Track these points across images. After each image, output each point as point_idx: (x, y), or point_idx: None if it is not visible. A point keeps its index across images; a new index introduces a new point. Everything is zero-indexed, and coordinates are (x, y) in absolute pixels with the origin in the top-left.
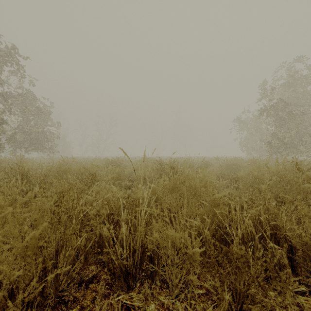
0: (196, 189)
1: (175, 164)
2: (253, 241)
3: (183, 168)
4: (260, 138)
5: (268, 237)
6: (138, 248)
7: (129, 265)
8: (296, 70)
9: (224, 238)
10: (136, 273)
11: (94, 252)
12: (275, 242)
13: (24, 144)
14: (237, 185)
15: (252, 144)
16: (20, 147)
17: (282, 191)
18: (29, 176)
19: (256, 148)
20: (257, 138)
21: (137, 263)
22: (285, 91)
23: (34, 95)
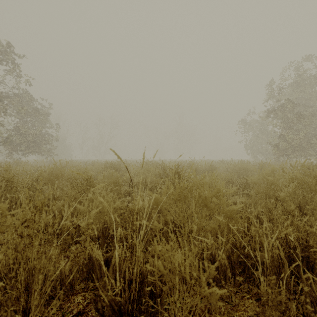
0: (207, 199)
1: (179, 168)
2: (282, 268)
3: (191, 174)
4: (266, 140)
5: (300, 263)
6: (136, 277)
7: (123, 301)
8: (304, 70)
9: (242, 261)
10: (133, 309)
11: (81, 278)
12: (308, 268)
13: (21, 147)
14: (248, 192)
15: (258, 146)
16: (17, 150)
17: (303, 200)
18: (15, 182)
19: (262, 151)
20: (263, 141)
21: (134, 296)
22: (292, 91)
23: (31, 95)
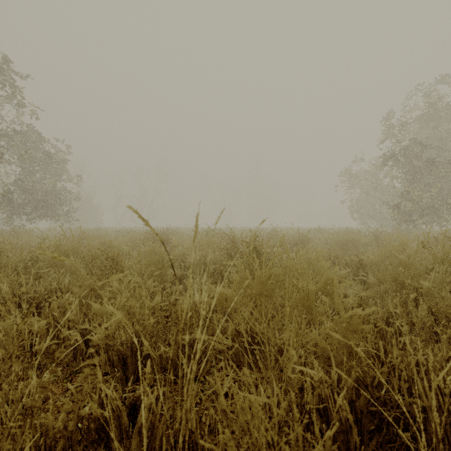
0: (309, 296)
1: (257, 241)
2: None
3: (281, 253)
4: (381, 199)
5: None
6: None
7: None
8: (436, 97)
9: (376, 412)
10: None
11: (86, 442)
12: None
13: (25, 208)
14: (364, 278)
15: (368, 208)
16: (19, 213)
17: None
18: None
19: (374, 215)
20: (376, 200)
21: None
22: (419, 128)
23: (40, 134)
